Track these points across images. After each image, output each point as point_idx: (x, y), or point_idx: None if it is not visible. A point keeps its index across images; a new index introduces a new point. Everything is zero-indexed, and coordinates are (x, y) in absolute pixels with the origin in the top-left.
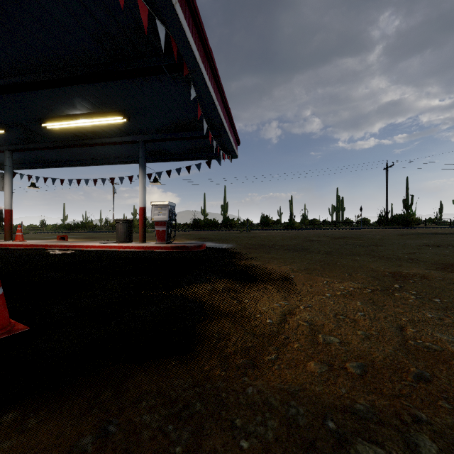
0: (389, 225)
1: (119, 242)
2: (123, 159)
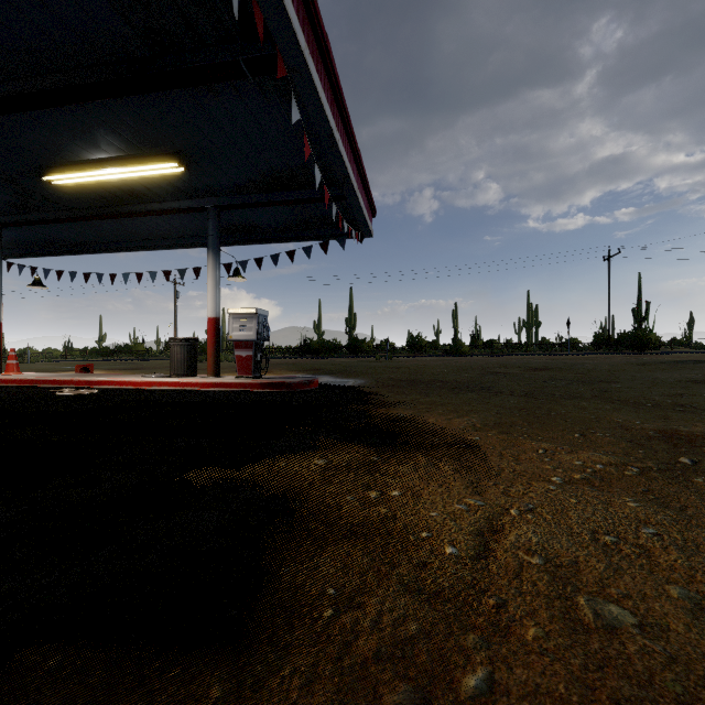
0: (613, 349)
1: (175, 376)
2: (185, 241)
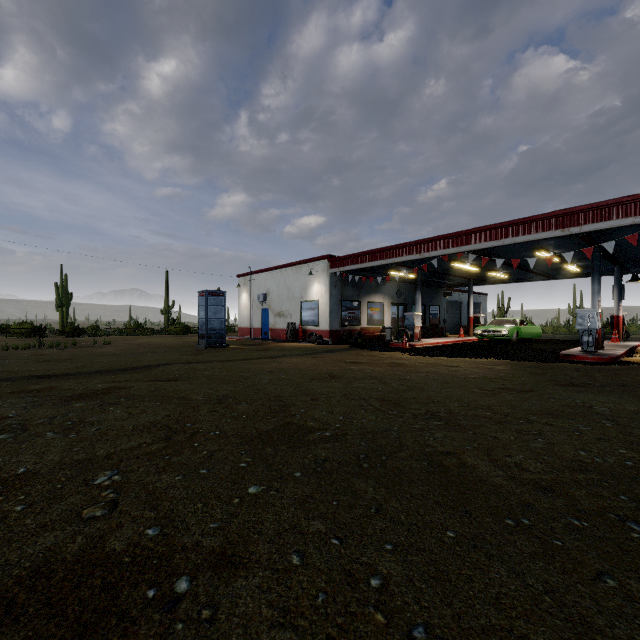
0: None
1: None
2: None
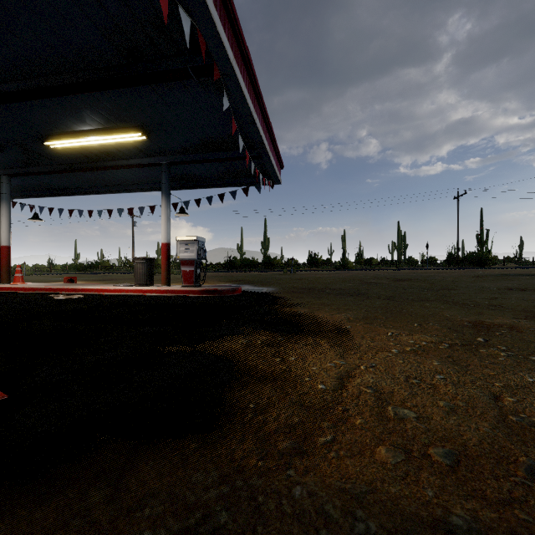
0: (461, 265)
1: (138, 285)
2: (144, 186)
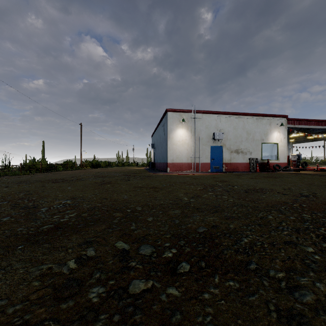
0: None
1: None
2: None
